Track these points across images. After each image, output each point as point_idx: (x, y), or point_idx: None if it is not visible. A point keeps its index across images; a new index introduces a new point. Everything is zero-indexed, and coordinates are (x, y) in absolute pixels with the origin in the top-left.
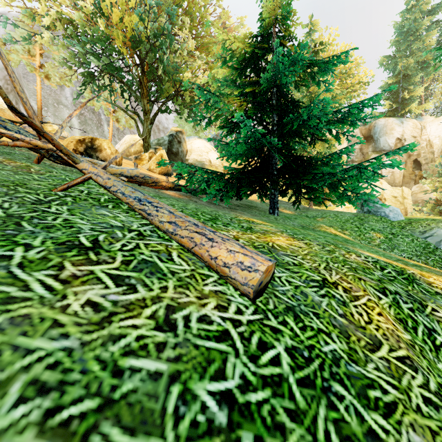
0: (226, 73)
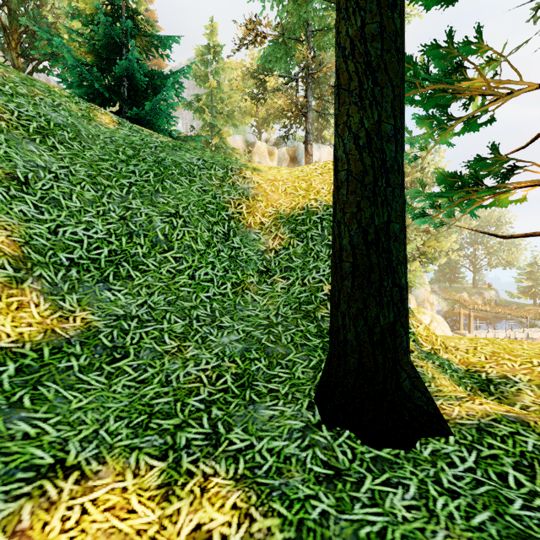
0: (81, 28)
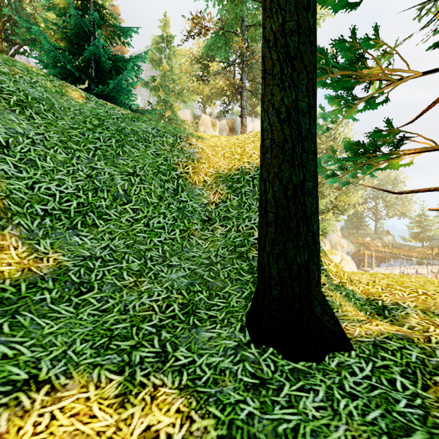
0: (56, 19)
